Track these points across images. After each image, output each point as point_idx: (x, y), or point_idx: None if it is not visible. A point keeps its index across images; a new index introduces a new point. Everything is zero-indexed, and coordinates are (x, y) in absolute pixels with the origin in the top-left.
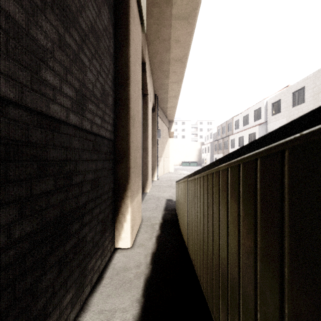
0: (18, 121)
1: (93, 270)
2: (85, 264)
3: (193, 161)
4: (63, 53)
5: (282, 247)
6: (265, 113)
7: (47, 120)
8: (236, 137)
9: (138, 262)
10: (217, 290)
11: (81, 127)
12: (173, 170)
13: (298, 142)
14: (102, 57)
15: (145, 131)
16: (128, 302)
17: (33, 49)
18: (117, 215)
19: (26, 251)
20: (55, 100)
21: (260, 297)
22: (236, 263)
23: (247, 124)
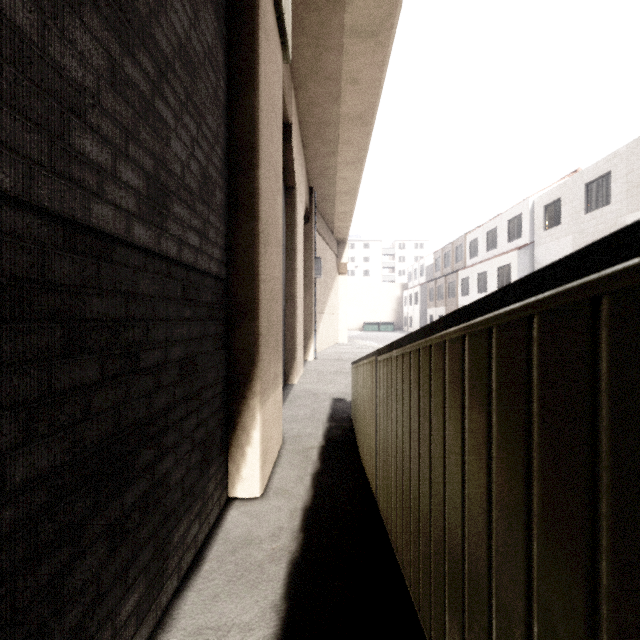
0: (21, 236)
1: (182, 544)
2: (165, 532)
3: (387, 322)
4: (120, 99)
5: (594, 513)
6: (530, 226)
7: (85, 235)
8: (472, 273)
9: (275, 526)
10: (440, 591)
11: (157, 252)
12: (346, 340)
13: (635, 278)
14: (202, 109)
15: (289, 262)
16: (254, 610)
17: (55, 88)
18: (233, 432)
19: (40, 510)
20: (102, 194)
21: (538, 618)
22: (483, 539)
23: (494, 247)
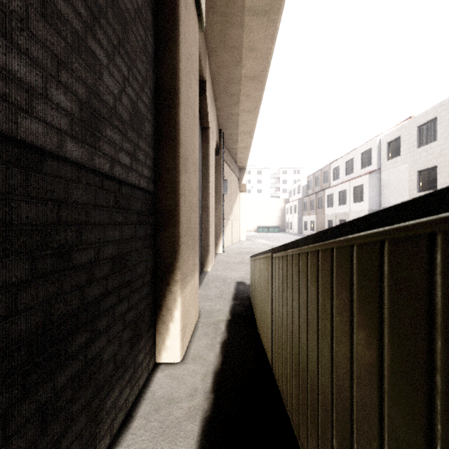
0: None
1: (114, 407)
2: (98, 401)
3: (274, 226)
4: (51, 30)
5: None
6: (377, 157)
7: (12, 146)
8: (335, 191)
9: (191, 387)
10: None
11: (90, 167)
12: (245, 239)
13: None
14: (133, 56)
15: (205, 182)
16: None
17: None
18: (159, 311)
19: None
20: (32, 111)
21: None
22: None
23: (351, 172)
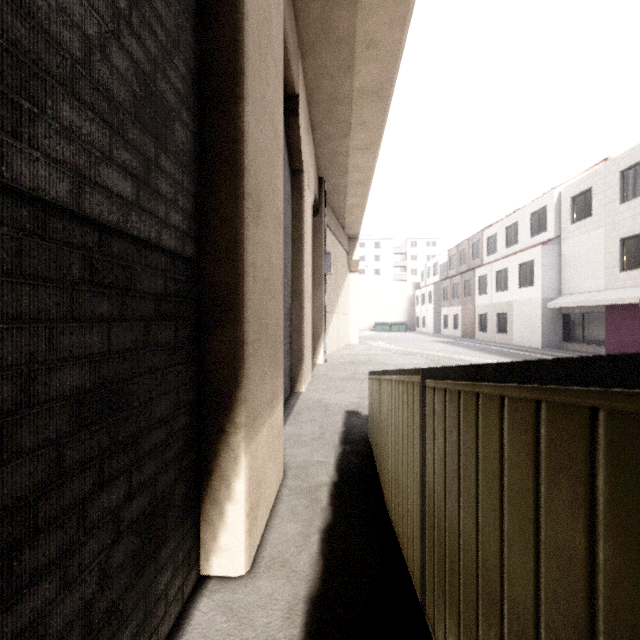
0: None
1: None
2: None
3: (399, 322)
4: None
5: None
6: (555, 219)
7: None
8: (491, 270)
9: (263, 636)
10: None
11: None
12: (357, 341)
13: None
14: None
15: (296, 254)
16: None
17: None
18: (207, 481)
19: None
20: None
21: None
22: None
23: (515, 242)
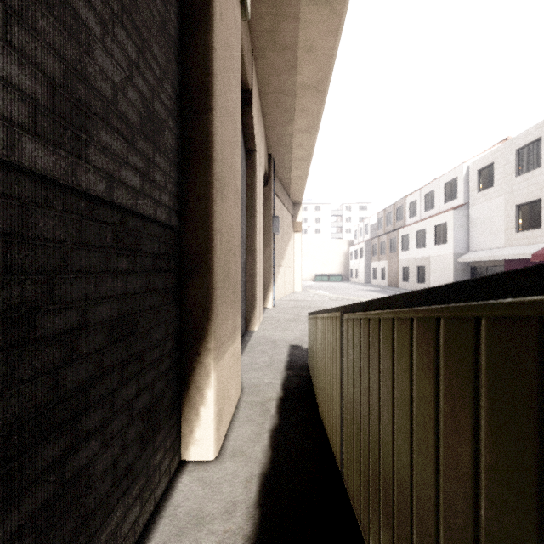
0: None
1: (115, 539)
2: (86, 537)
3: (336, 274)
4: None
5: None
6: (464, 188)
7: None
8: (412, 230)
9: (229, 499)
10: None
11: (70, 185)
12: (300, 289)
13: None
14: (145, 34)
15: (250, 218)
16: None
17: None
18: (186, 391)
19: None
20: None
21: None
22: None
23: (432, 207)
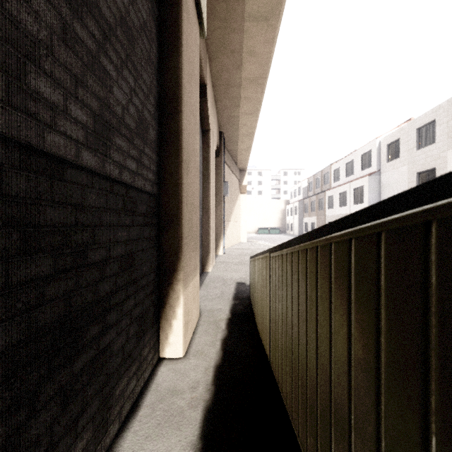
0: None
1: (123, 396)
2: (109, 388)
3: (275, 227)
4: (70, 52)
5: None
6: (377, 158)
7: (40, 158)
8: (336, 192)
9: (193, 380)
10: (326, 449)
11: (102, 173)
12: (245, 240)
13: None
14: (139, 67)
15: (205, 184)
16: (177, 448)
17: (12, 37)
18: (163, 309)
19: None
20: (55, 126)
21: None
22: (371, 418)
23: (351, 174)
